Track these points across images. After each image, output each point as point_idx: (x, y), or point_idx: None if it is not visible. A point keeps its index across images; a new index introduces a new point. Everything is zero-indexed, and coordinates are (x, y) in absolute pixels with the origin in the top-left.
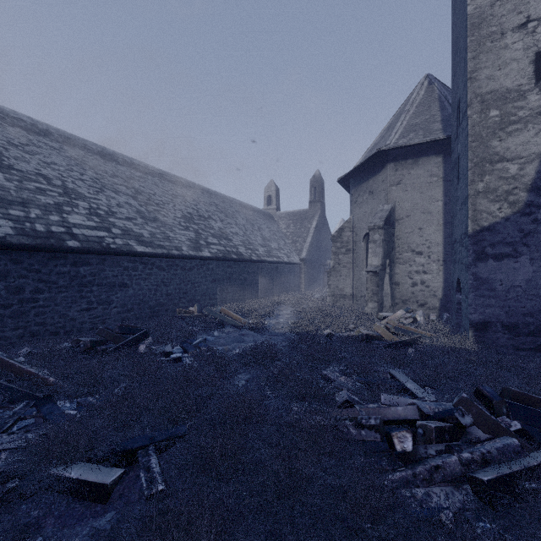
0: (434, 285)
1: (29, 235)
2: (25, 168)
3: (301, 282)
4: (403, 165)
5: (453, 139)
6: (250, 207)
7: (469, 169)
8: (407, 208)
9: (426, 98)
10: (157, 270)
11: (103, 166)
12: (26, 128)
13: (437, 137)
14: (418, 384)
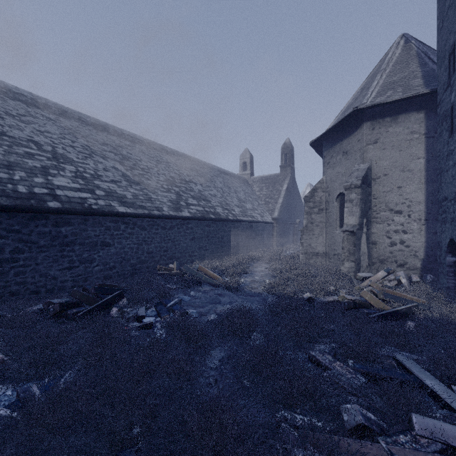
0: (414, 245)
1: (9, 196)
2: (18, 135)
3: (273, 239)
4: (381, 123)
5: (441, 91)
6: (227, 172)
7: None
8: (385, 166)
9: (403, 56)
10: (139, 230)
11: (95, 135)
12: (26, 102)
13: (420, 91)
14: (438, 378)
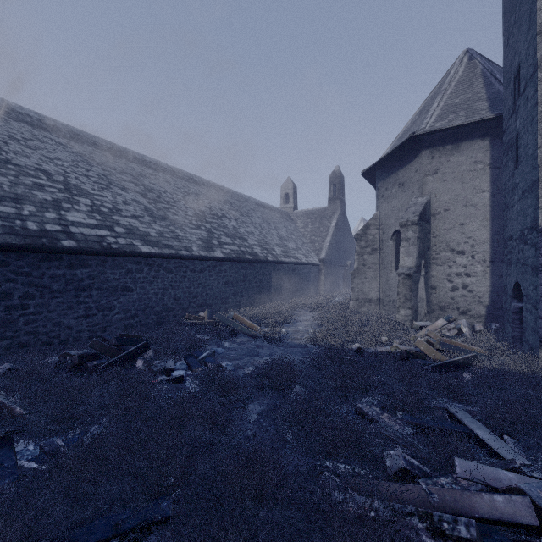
0: (478, 289)
1: (18, 234)
2: (25, 163)
3: (320, 284)
4: (441, 151)
5: (506, 117)
6: (266, 206)
7: (539, 146)
8: (446, 201)
9: (467, 75)
10: (164, 273)
11: (112, 162)
12: (32, 124)
13: (484, 116)
14: (491, 429)
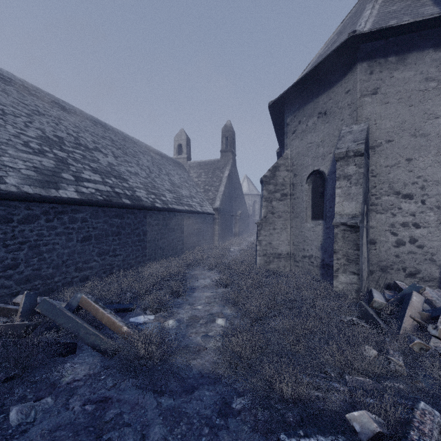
0: (431, 244)
1: None
2: None
3: (214, 234)
4: (382, 64)
5: None
6: (159, 152)
7: None
8: (389, 129)
9: None
10: None
11: None
12: None
13: None
14: None
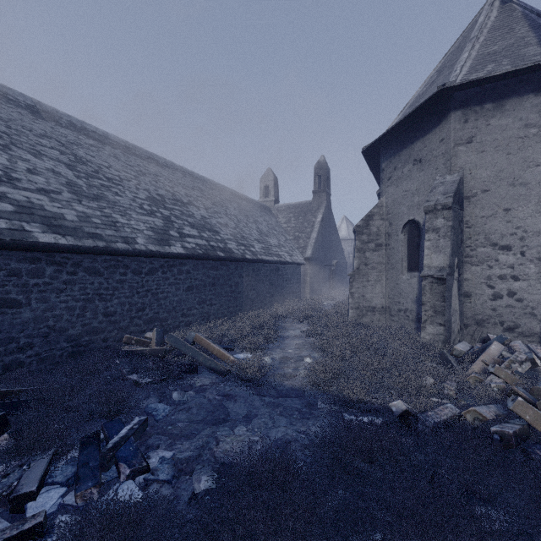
0: (531, 298)
1: None
2: None
3: (305, 286)
4: (478, 112)
5: None
6: (244, 197)
7: None
8: (485, 178)
9: (503, 19)
10: (86, 275)
11: (29, 122)
12: None
13: None
14: None
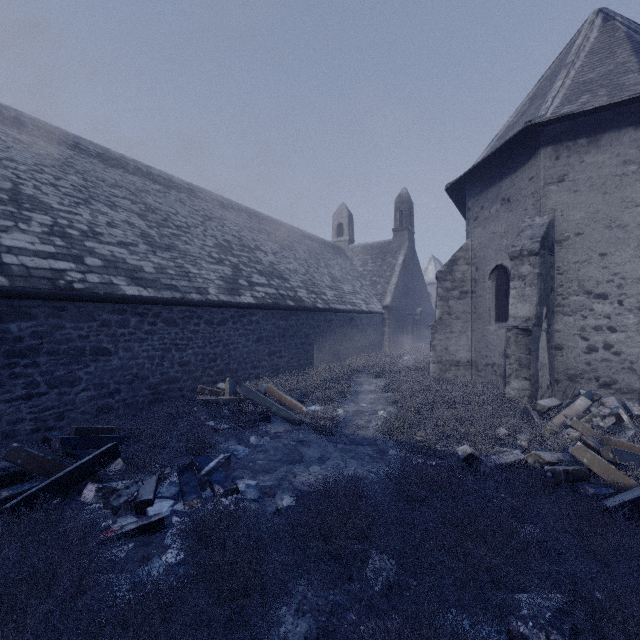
0: (630, 351)
1: None
2: None
3: (384, 338)
4: (570, 148)
5: None
6: (315, 238)
7: None
8: (578, 220)
9: (603, 41)
10: (164, 326)
11: (101, 172)
12: None
13: None
14: None
